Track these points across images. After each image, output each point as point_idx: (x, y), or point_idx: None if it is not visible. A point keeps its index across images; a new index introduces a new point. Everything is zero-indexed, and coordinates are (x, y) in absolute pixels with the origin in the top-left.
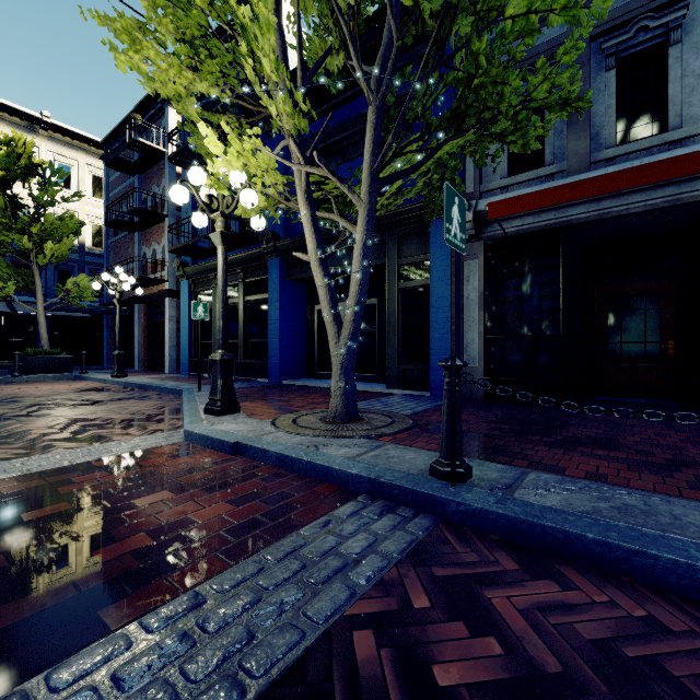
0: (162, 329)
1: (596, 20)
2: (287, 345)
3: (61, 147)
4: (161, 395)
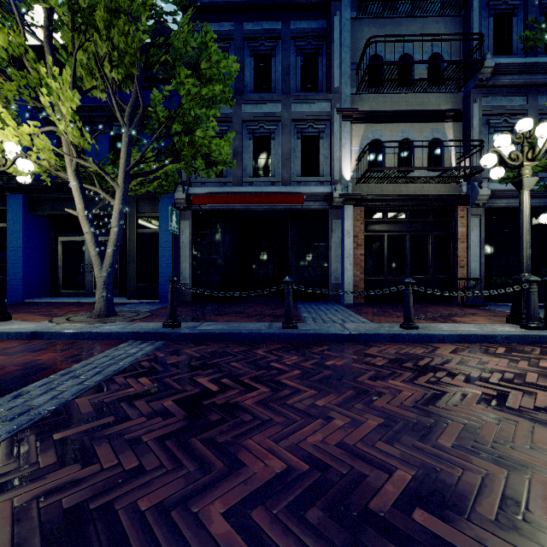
0: None
1: (245, 114)
2: (30, 269)
3: None
4: None
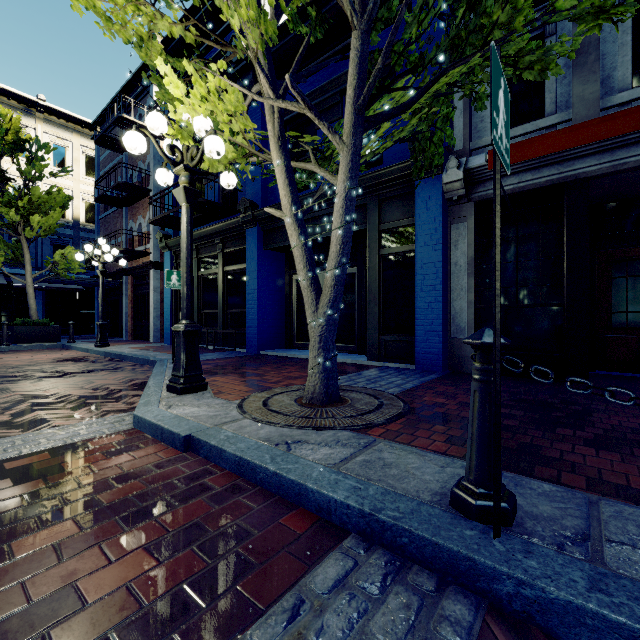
0: (147, 300)
1: None
2: (265, 315)
3: (56, 128)
4: (136, 366)
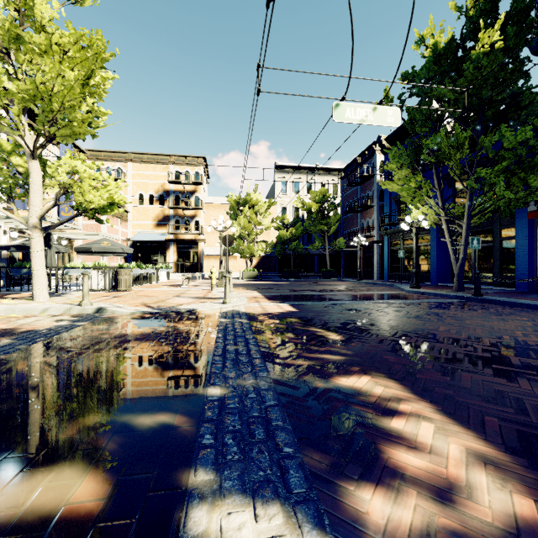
0: (371, 259)
1: None
2: (440, 266)
3: (322, 176)
4: (384, 286)
